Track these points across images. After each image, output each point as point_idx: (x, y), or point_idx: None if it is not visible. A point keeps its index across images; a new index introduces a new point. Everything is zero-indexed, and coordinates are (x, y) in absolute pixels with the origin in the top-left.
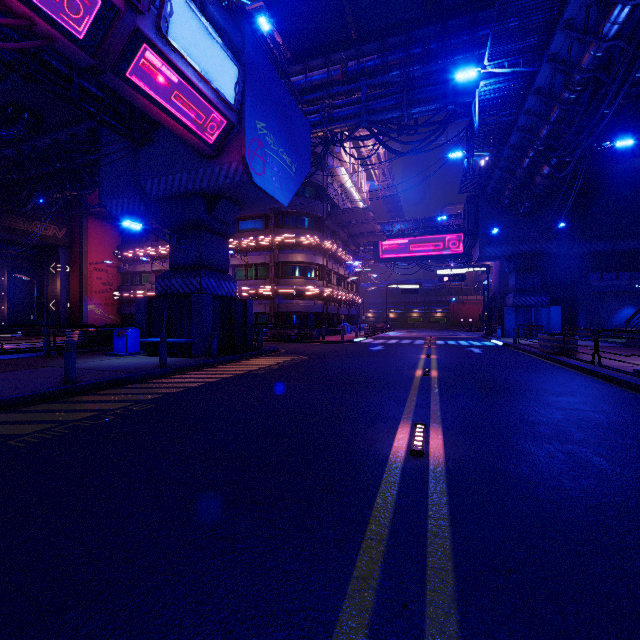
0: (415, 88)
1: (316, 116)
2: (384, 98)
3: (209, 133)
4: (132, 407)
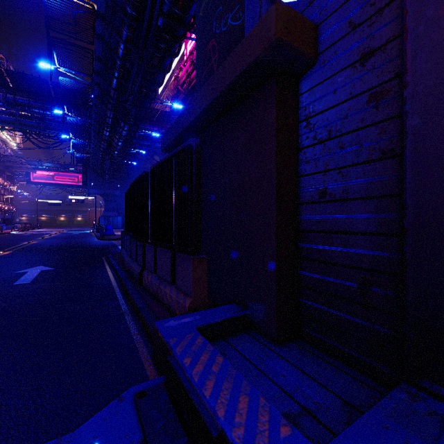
0: (48, 121)
1: None
2: (30, 119)
3: None
4: None
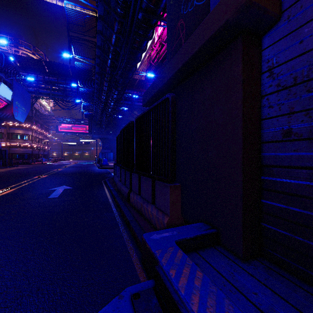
0: (68, 91)
1: (32, 89)
2: (58, 91)
3: (1, 106)
4: (3, 171)
